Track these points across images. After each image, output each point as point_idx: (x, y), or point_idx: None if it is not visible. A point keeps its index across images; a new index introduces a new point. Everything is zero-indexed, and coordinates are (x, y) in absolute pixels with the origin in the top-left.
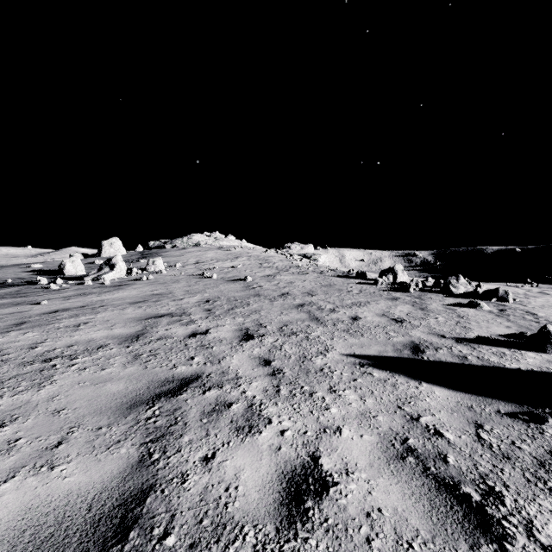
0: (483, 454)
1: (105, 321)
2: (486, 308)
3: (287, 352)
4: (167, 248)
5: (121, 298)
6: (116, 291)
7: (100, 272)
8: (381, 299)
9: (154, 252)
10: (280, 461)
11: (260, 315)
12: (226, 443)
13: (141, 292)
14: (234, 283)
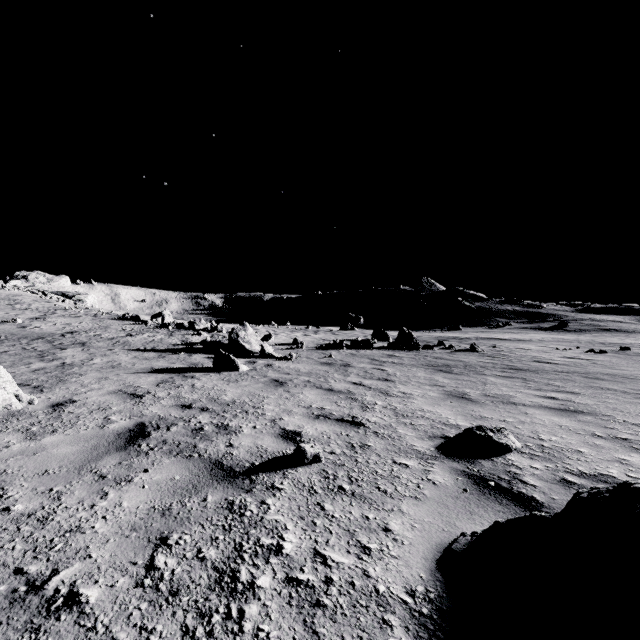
0: (157, 357)
1: None
2: (205, 335)
3: (93, 350)
4: None
5: None
6: None
7: None
8: (147, 333)
9: None
10: (104, 360)
11: (61, 342)
12: (86, 360)
13: None
14: (2, 325)
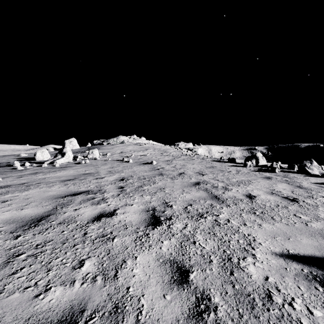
0: None
1: (25, 199)
2: None
3: (203, 248)
4: (104, 145)
5: (58, 177)
6: (58, 171)
7: (55, 158)
8: (258, 178)
9: (96, 147)
10: None
11: (164, 192)
12: None
13: (76, 172)
14: (144, 165)
